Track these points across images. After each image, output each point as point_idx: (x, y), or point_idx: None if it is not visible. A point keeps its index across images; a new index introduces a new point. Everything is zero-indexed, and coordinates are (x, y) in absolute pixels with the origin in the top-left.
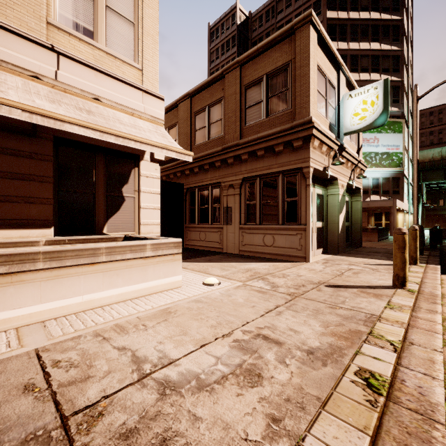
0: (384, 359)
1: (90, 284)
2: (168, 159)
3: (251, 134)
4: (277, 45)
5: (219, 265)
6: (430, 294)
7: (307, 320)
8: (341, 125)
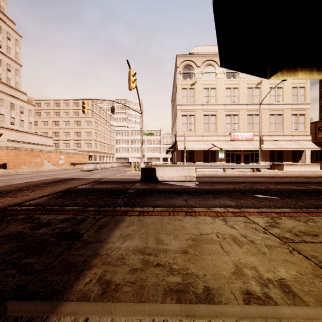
0: None
1: (307, 168)
2: None
3: None
4: None
5: None
6: None
7: None
8: None
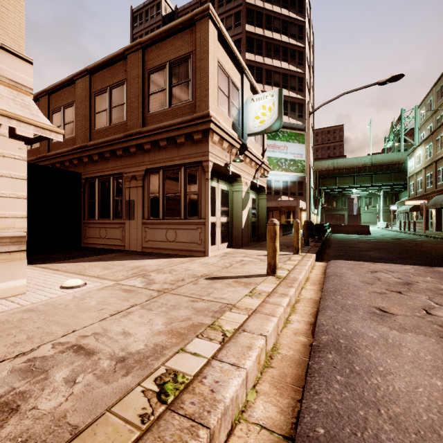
0: (203, 354)
1: None
2: (64, 143)
3: (155, 123)
4: (180, 33)
5: (106, 264)
6: (292, 279)
7: (154, 318)
8: (245, 126)
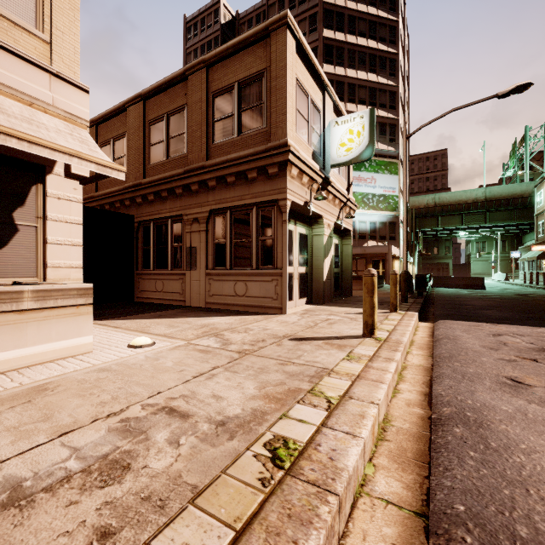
0: (310, 421)
1: None
2: (114, 181)
3: (221, 155)
4: (251, 47)
5: (169, 321)
6: (395, 341)
7: (243, 382)
8: (328, 156)
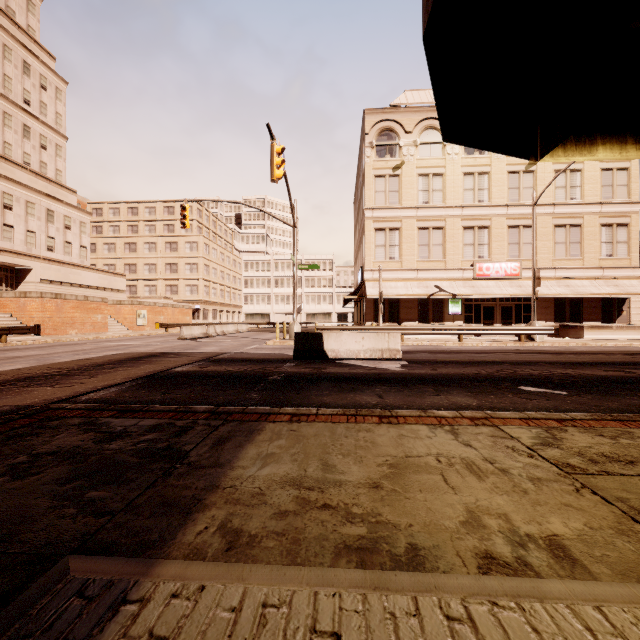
0: None
1: (633, 334)
2: None
3: None
4: None
5: None
6: None
7: None
8: None
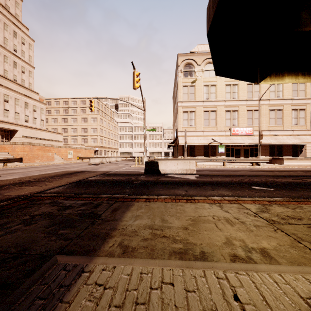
0: None
1: (307, 162)
2: None
3: None
4: None
5: None
6: None
7: None
8: None
